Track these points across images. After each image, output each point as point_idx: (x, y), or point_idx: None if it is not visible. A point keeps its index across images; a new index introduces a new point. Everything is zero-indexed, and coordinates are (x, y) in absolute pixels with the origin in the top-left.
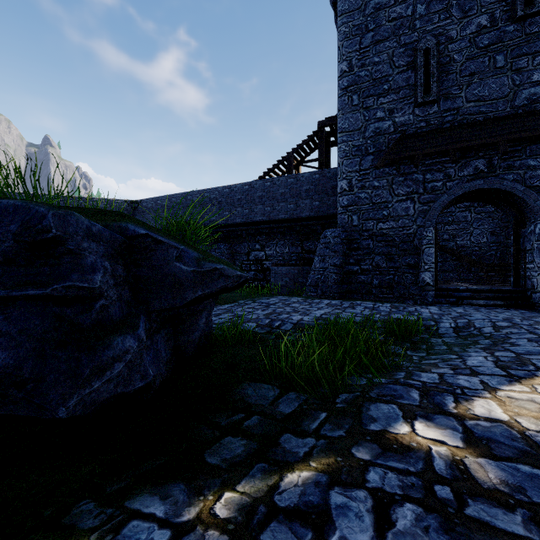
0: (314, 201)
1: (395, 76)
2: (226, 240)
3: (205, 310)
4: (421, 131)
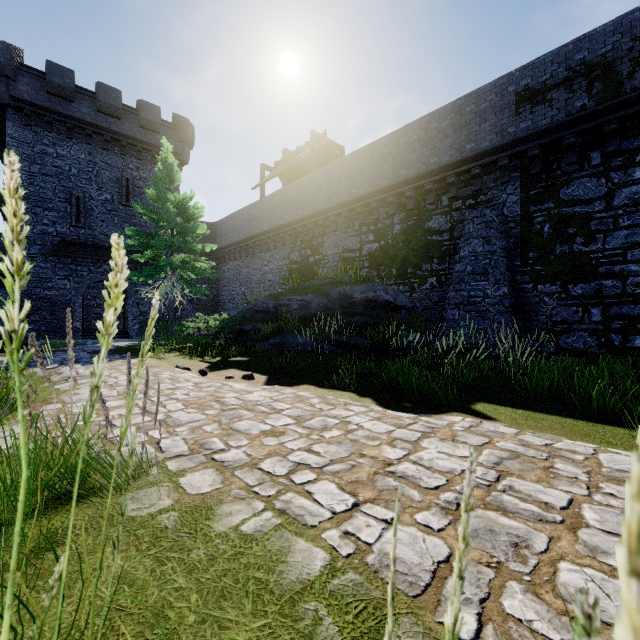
0: None
1: (57, 202)
2: None
3: None
4: (75, 241)
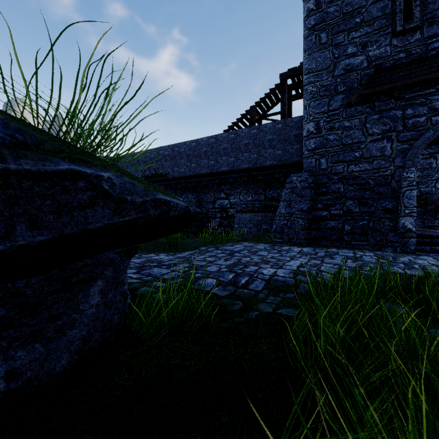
0: (277, 150)
1: (368, 7)
2: (194, 189)
3: (98, 277)
4: (400, 62)
